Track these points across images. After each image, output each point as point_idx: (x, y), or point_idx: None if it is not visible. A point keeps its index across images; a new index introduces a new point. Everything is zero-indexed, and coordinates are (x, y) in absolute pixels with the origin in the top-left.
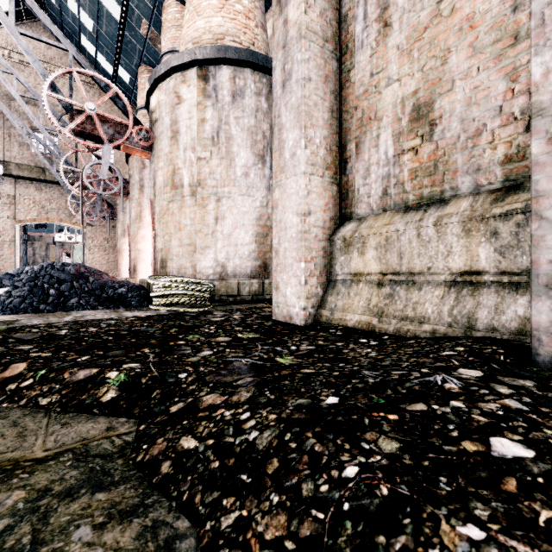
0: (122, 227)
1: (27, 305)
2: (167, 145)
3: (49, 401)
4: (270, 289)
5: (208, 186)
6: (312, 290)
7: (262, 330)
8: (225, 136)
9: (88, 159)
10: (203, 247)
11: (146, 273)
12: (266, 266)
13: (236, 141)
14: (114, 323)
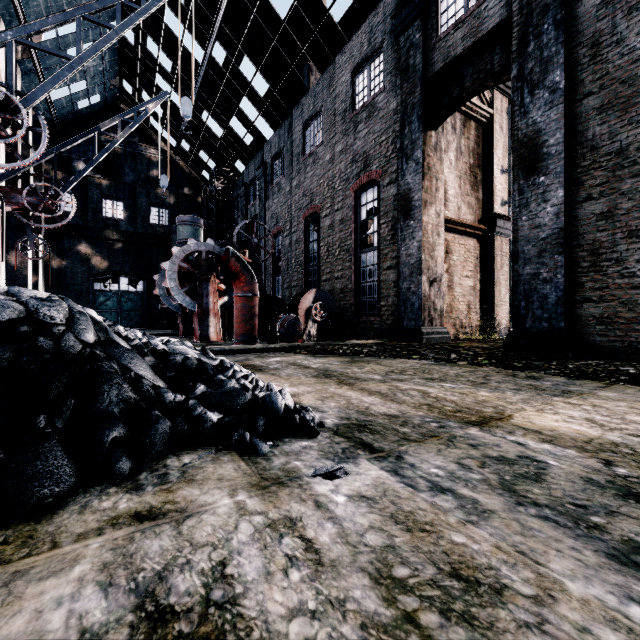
0: None
1: None
2: None
3: None
4: None
5: None
6: None
7: None
8: None
9: None
10: None
11: None
12: None
13: None
14: None
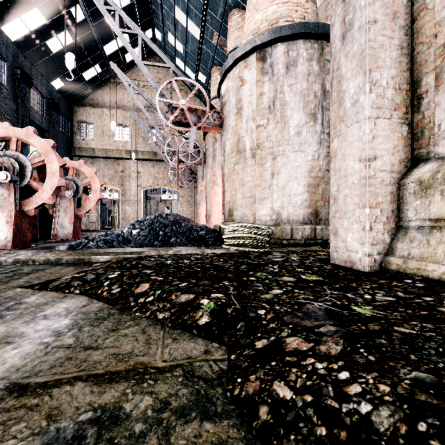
0: (201, 187)
1: (147, 241)
2: (233, 120)
3: (163, 316)
4: (321, 234)
5: (265, 148)
6: (378, 236)
7: (324, 273)
8: (280, 103)
9: (180, 142)
10: (262, 198)
11: (217, 220)
12: (318, 213)
13: (290, 106)
14: (199, 257)
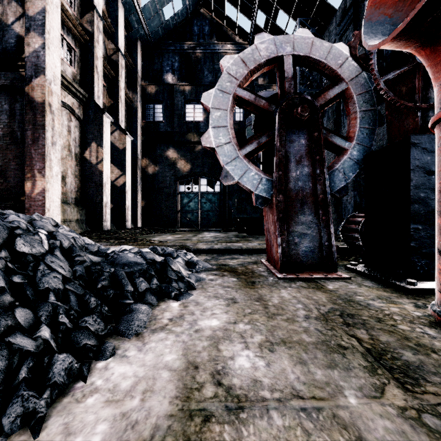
0: None
1: None
2: None
3: None
4: None
5: None
6: None
7: None
8: None
9: None
10: None
11: None
12: None
13: None
14: None
